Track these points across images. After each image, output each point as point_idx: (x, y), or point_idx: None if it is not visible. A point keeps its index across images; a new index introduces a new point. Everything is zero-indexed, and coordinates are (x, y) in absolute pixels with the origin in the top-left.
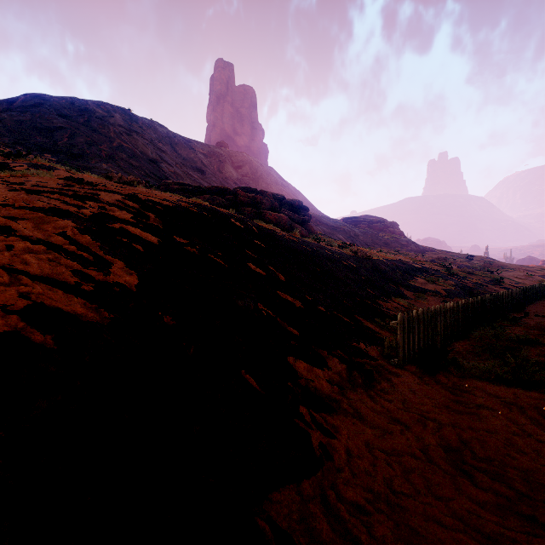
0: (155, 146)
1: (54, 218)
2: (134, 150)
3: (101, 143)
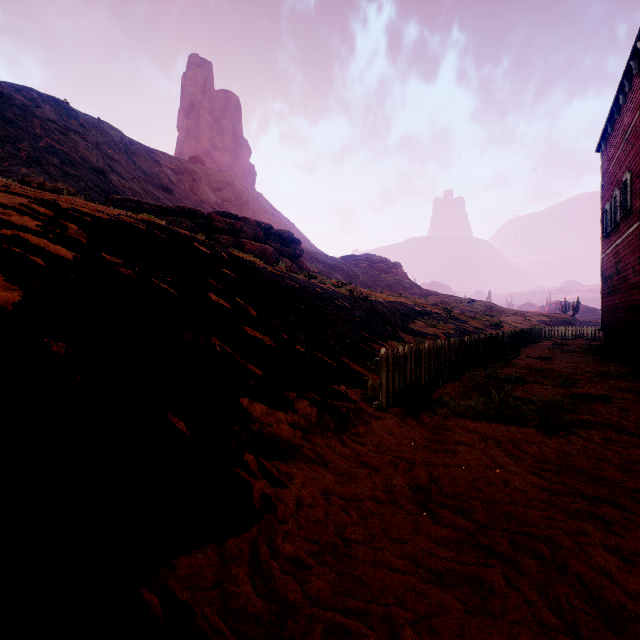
0: (103, 152)
1: None
2: (71, 154)
3: (21, 140)
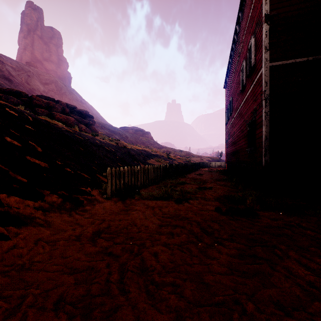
0: None
1: None
2: None
3: None
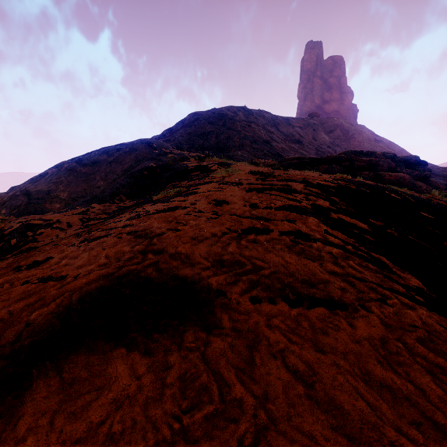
0: (266, 129)
1: (302, 216)
2: (253, 136)
3: (234, 136)
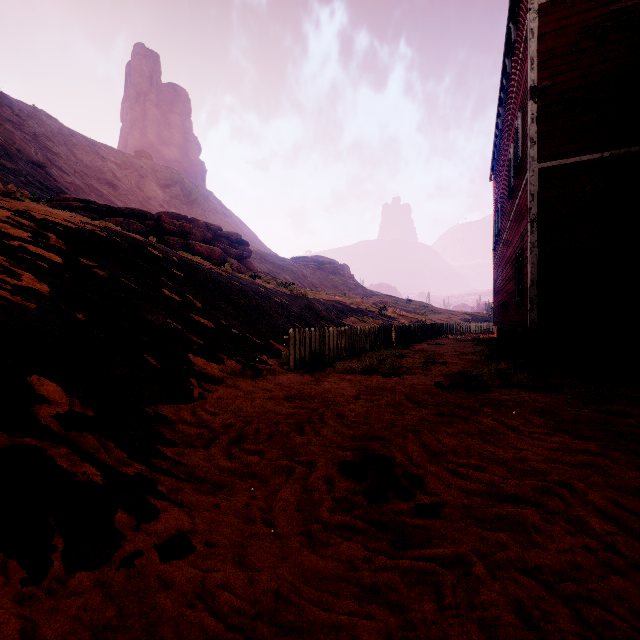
0: (41, 144)
1: None
2: (7, 146)
3: None
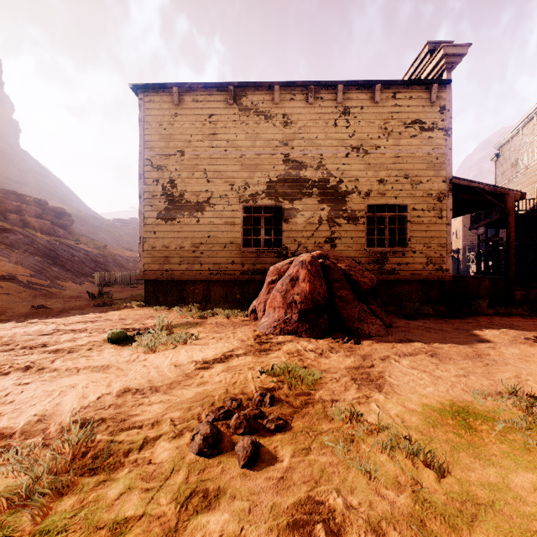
0: None
1: None
2: None
3: None
